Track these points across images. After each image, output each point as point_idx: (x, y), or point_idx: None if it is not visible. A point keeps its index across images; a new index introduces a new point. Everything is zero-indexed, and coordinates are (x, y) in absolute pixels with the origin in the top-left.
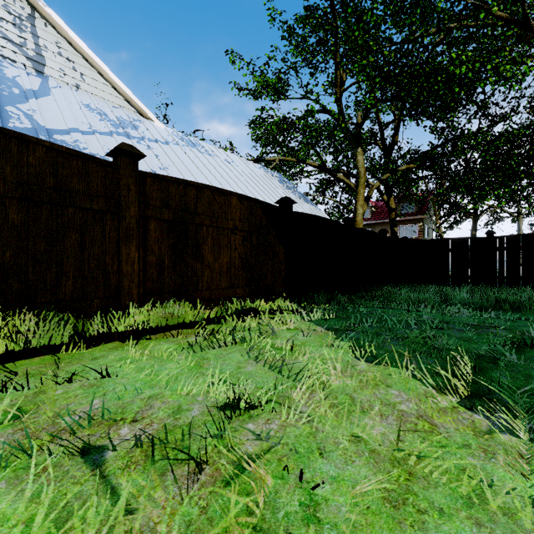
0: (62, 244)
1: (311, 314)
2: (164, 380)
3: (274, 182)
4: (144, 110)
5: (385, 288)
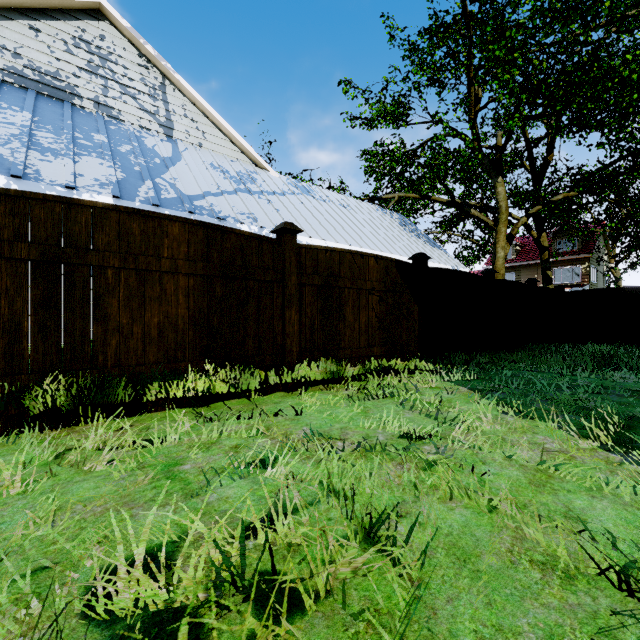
0: (246, 311)
1: (451, 375)
2: (346, 418)
3: (394, 225)
4: (260, 160)
5: (533, 348)
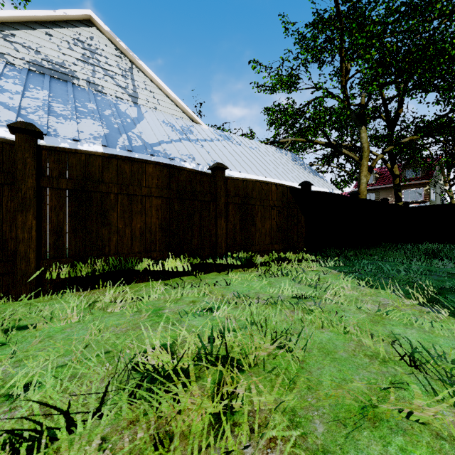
0: (193, 220)
1: (326, 263)
2: (258, 287)
3: (288, 161)
4: (195, 118)
5: (385, 246)
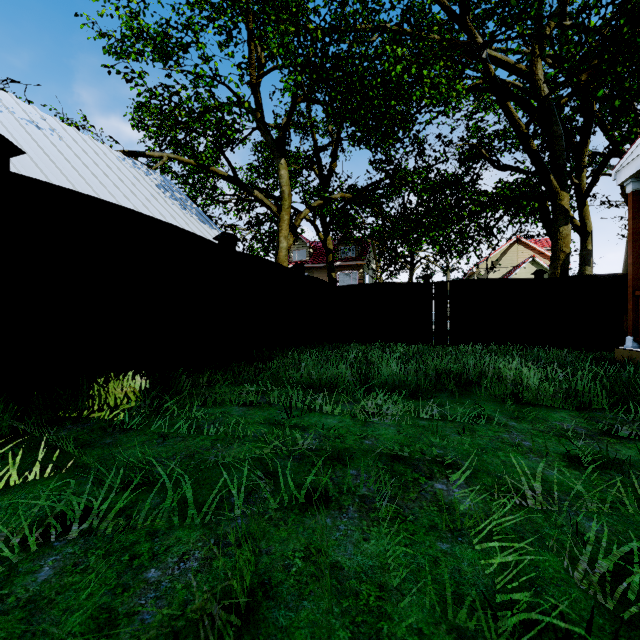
0: None
1: None
2: None
3: (145, 183)
4: None
5: (289, 354)
